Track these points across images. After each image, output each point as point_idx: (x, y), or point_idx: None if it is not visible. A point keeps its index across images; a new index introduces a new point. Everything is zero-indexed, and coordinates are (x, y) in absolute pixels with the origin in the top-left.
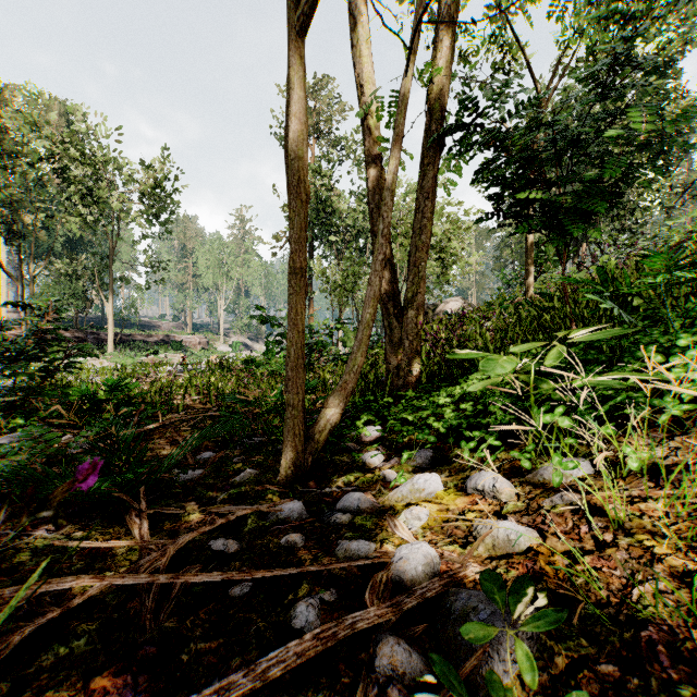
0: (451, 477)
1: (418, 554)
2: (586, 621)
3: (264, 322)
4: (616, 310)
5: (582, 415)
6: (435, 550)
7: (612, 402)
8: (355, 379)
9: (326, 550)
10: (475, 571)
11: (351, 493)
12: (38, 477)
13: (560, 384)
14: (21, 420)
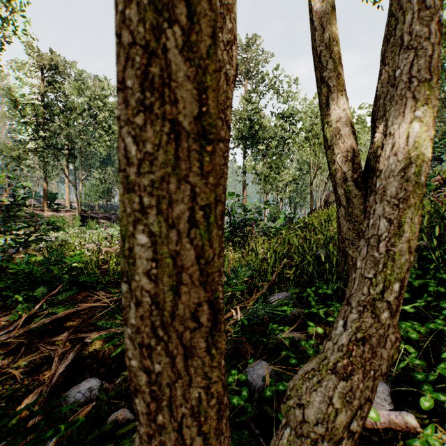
0: None
1: None
2: None
3: None
4: None
5: None
6: None
7: None
8: (396, 330)
9: None
10: None
11: None
12: None
13: None
14: None
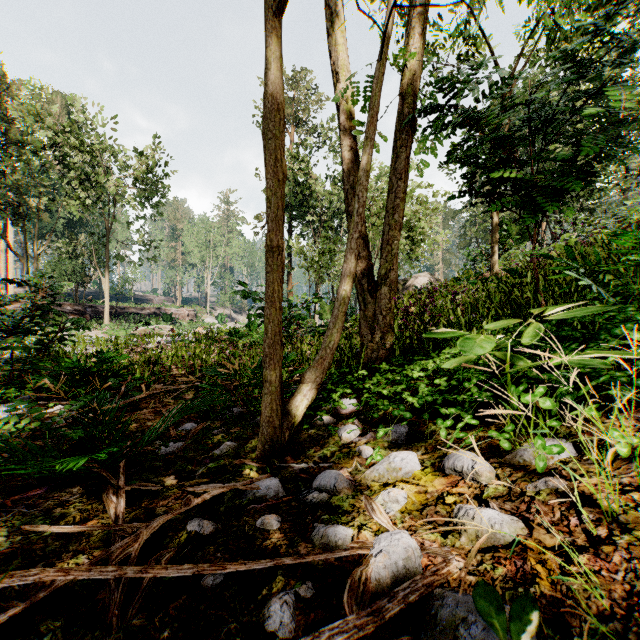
0: (427, 455)
1: (399, 547)
2: (589, 637)
3: (246, 297)
4: (593, 288)
5: (562, 395)
6: (415, 541)
7: (594, 382)
8: (331, 355)
9: (302, 534)
10: (459, 566)
11: (327, 471)
12: (20, 453)
13: (538, 363)
14: (15, 391)
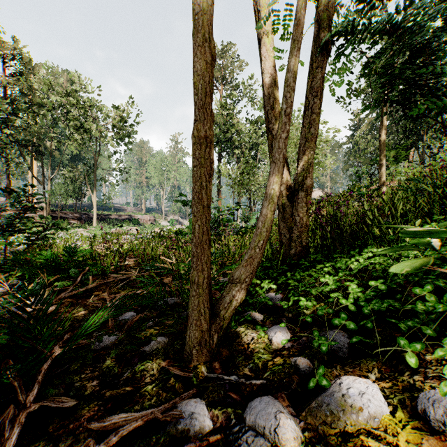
0: (386, 382)
1: None
2: None
3: (186, 205)
4: None
5: None
6: None
7: None
8: (260, 254)
9: None
10: None
11: (263, 401)
12: None
13: None
14: None
